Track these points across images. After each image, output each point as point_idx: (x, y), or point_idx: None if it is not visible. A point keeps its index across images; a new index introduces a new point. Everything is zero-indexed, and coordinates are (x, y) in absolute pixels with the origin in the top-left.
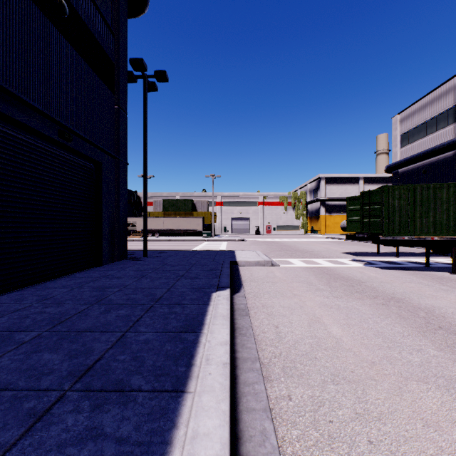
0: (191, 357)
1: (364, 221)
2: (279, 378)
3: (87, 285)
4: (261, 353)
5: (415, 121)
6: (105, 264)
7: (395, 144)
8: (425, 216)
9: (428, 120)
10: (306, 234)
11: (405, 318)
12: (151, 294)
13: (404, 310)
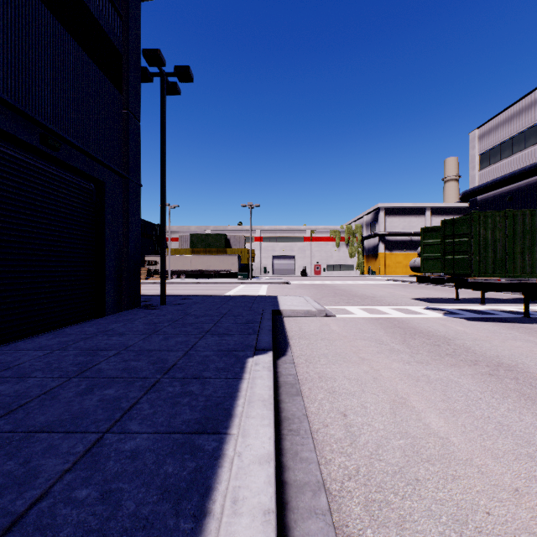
0: (206, 492)
1: (446, 258)
2: (363, 530)
3: (74, 345)
4: (325, 468)
5: (498, 137)
6: (109, 314)
7: (472, 166)
8: (528, 251)
9: (515, 135)
10: (362, 276)
11: (532, 399)
12: (160, 360)
13: (524, 384)
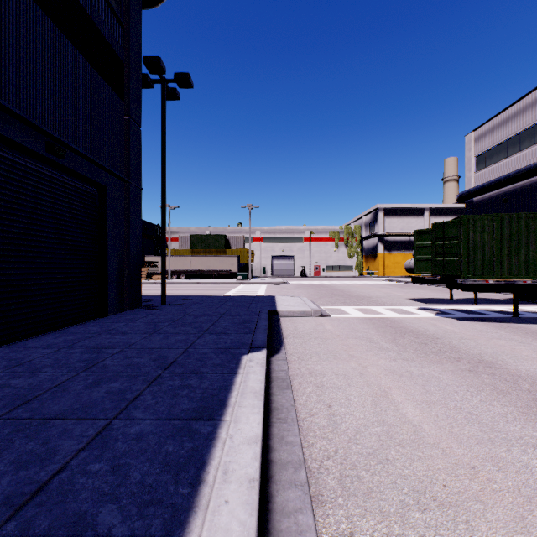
0: (201, 466)
1: (437, 260)
2: (335, 498)
3: (79, 344)
4: (307, 450)
5: (494, 139)
6: (111, 314)
7: (469, 168)
8: (515, 253)
9: (510, 137)
10: (361, 276)
11: (503, 392)
12: (161, 357)
13: (499, 379)
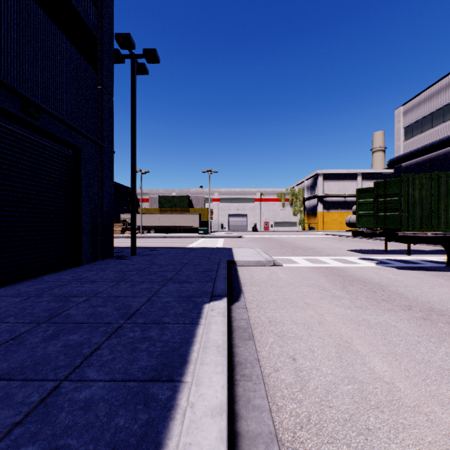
0: None
1: (378, 215)
2: None
3: (49, 292)
4: (277, 416)
5: (420, 113)
6: (85, 264)
7: (398, 138)
8: None
9: (434, 111)
10: (304, 231)
11: None
12: (124, 306)
13: None
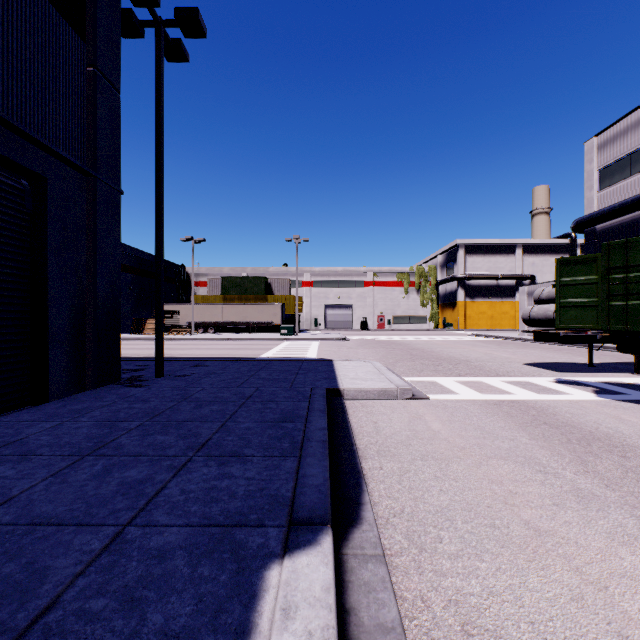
0: None
1: (611, 305)
2: None
3: None
4: None
5: (628, 145)
6: (56, 398)
7: (589, 186)
8: None
9: None
10: (437, 330)
11: None
12: (21, 582)
13: None
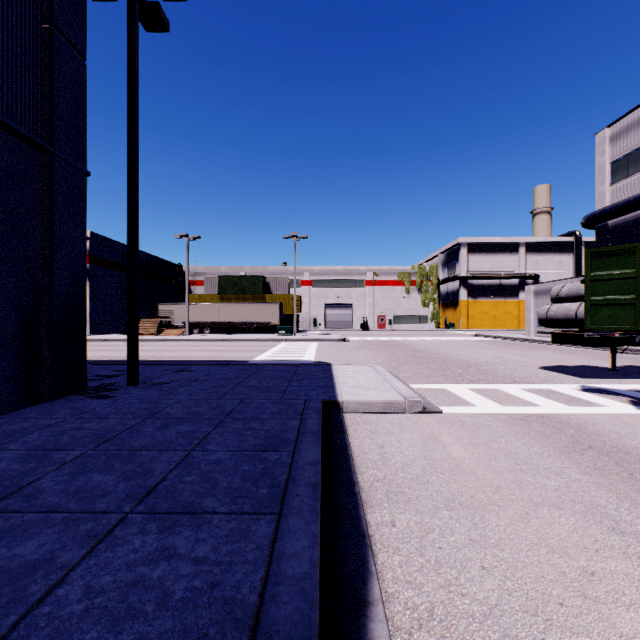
0: None
1: None
2: None
3: None
4: None
5: None
6: None
7: (601, 179)
8: None
9: None
10: (439, 330)
11: None
12: None
13: None
